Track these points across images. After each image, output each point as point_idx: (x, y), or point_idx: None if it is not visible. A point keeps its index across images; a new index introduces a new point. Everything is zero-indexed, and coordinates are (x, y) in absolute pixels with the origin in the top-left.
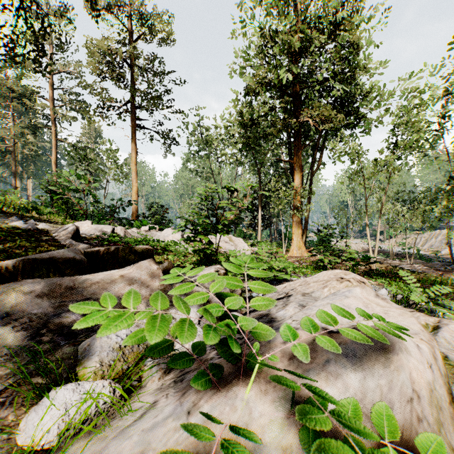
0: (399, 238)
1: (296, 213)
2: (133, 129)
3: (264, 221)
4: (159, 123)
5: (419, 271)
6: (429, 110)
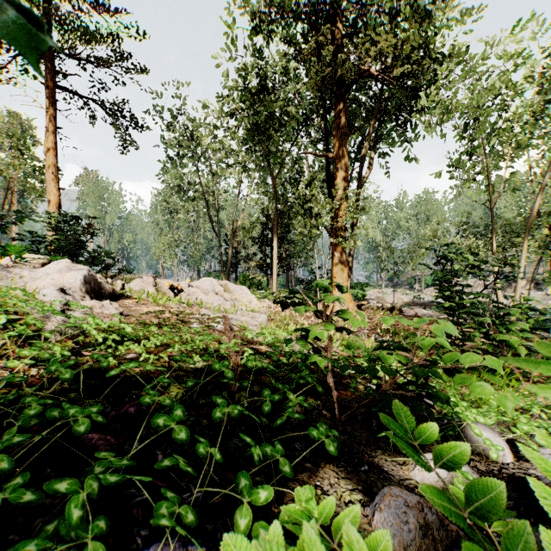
0: (437, 287)
1: (342, 241)
2: (49, 90)
3: (281, 262)
4: (103, 88)
5: None
6: (507, 107)
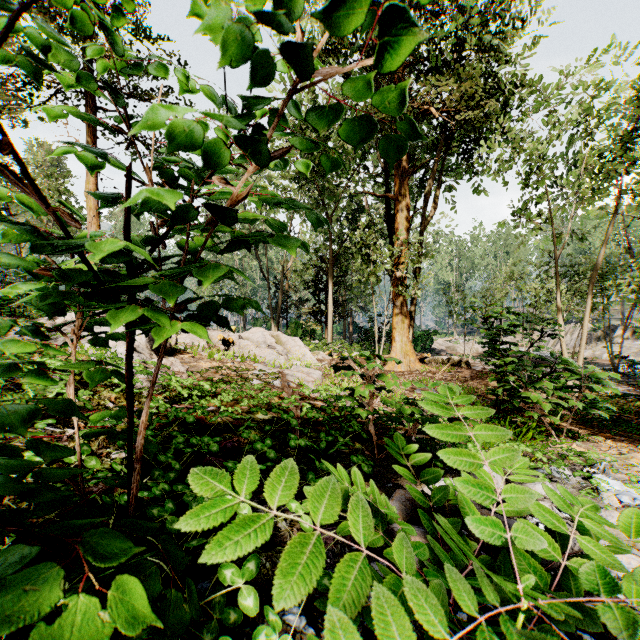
0: (519, 335)
1: (402, 289)
2: (90, 128)
3: (337, 308)
4: None
5: (633, 398)
6: (594, 134)
